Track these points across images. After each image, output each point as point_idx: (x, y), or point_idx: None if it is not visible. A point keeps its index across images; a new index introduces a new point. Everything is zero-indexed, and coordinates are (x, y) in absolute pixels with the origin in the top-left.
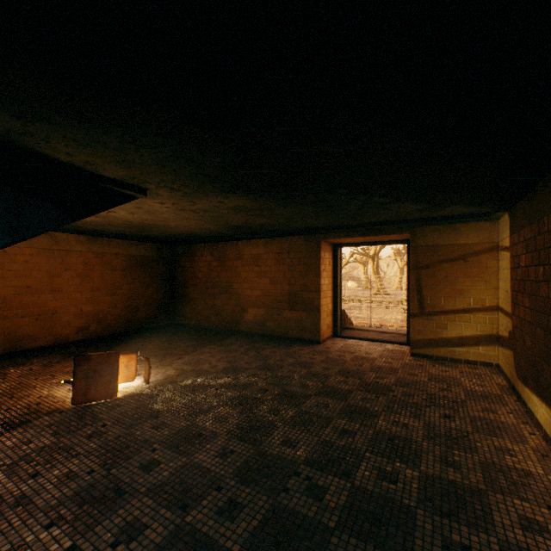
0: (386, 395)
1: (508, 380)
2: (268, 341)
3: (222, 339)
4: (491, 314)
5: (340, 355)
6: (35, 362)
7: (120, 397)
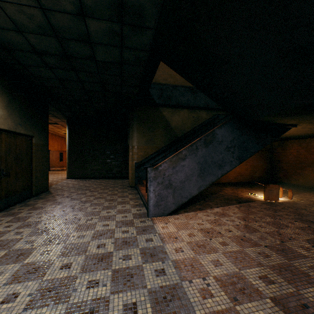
0: None
1: None
2: None
3: (312, 191)
4: None
5: None
6: (228, 187)
7: (279, 201)
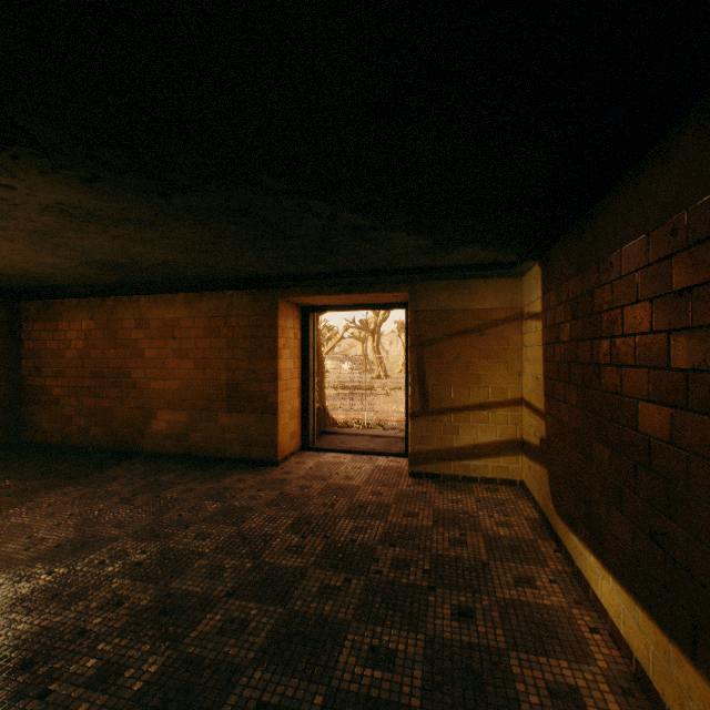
0: (366, 572)
1: (540, 509)
2: (188, 467)
3: (100, 470)
4: (514, 410)
5: (304, 485)
6: None
7: None
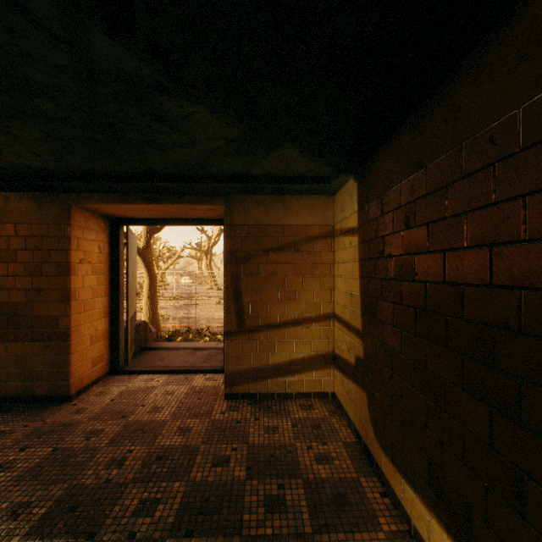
0: None
1: (356, 430)
2: None
3: None
4: (326, 325)
5: (95, 430)
6: None
7: None
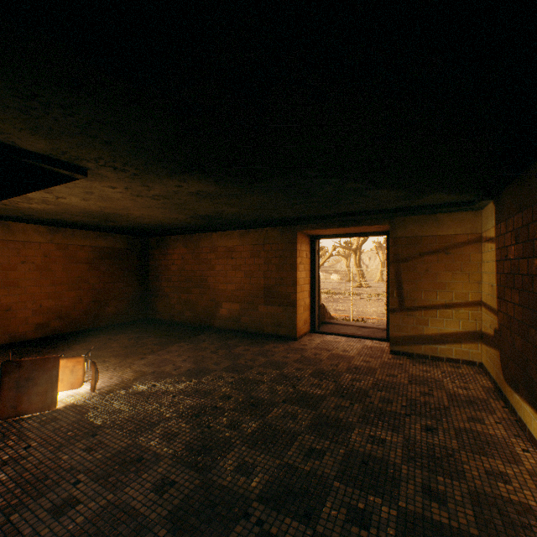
0: (363, 402)
1: (493, 381)
2: (242, 337)
3: (194, 336)
4: (474, 310)
5: (316, 353)
6: None
7: (61, 408)
